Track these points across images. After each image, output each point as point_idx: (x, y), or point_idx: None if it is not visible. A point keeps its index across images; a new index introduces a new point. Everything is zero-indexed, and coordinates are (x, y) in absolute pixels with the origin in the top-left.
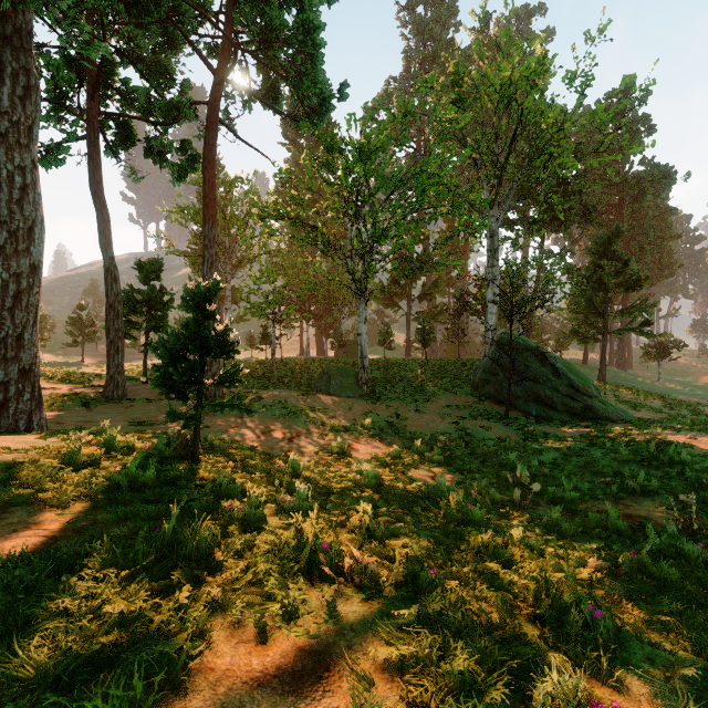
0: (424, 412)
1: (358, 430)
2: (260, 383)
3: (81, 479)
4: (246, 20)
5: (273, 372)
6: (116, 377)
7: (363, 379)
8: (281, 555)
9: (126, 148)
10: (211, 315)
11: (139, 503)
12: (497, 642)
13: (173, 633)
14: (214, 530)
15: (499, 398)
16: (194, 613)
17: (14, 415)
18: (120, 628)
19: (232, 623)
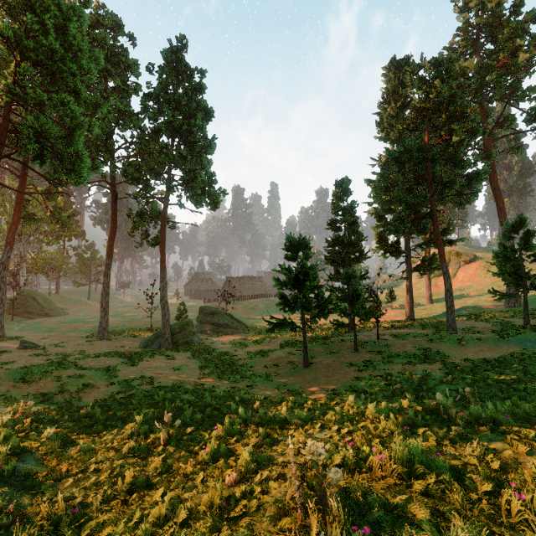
0: None
1: None
2: None
3: None
4: None
5: None
6: None
7: None
8: None
9: None
10: None
11: None
12: None
13: None
14: None
15: (15, 314)
16: None
17: None
18: None
19: None
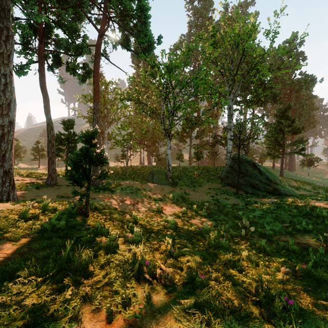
0: (197, 191)
1: (166, 200)
2: (120, 177)
3: (27, 226)
4: (113, 6)
5: (127, 172)
6: (52, 175)
7: (169, 176)
8: (124, 268)
9: (57, 67)
10: (94, 145)
11: (55, 239)
12: (237, 318)
13: (60, 317)
14: (89, 254)
15: (233, 185)
16: (72, 304)
17: (1, 193)
18: (31, 314)
19: (94, 309)
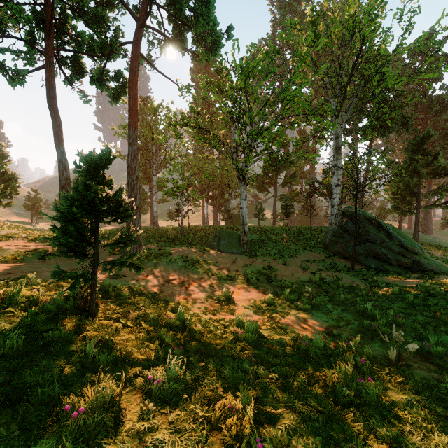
0: (289, 265)
1: (240, 279)
2: (172, 242)
3: None
4: None
5: (182, 235)
6: None
7: (244, 240)
8: None
9: (78, 79)
10: (108, 183)
11: None
12: None
13: None
14: None
15: (345, 255)
16: None
17: None
18: None
19: None
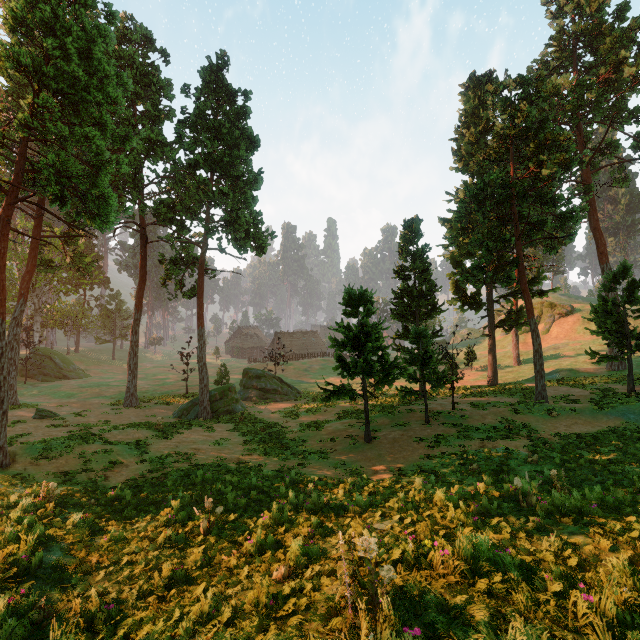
0: None
1: None
2: None
3: None
4: None
5: None
6: None
7: None
8: None
9: None
10: None
11: None
12: None
13: None
14: None
15: (28, 376)
16: None
17: None
18: None
19: None
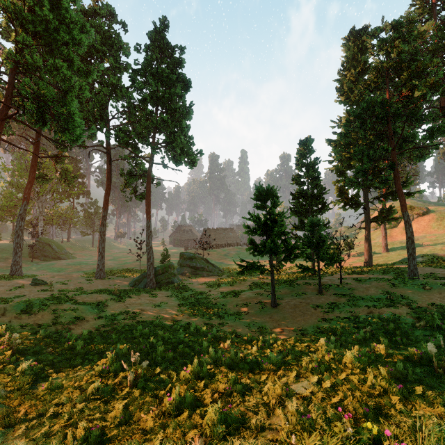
0: (3, 263)
1: None
2: None
3: None
4: None
5: None
6: None
7: None
8: None
9: None
10: None
11: None
12: None
13: None
14: None
15: (34, 257)
16: None
17: None
18: None
19: None
